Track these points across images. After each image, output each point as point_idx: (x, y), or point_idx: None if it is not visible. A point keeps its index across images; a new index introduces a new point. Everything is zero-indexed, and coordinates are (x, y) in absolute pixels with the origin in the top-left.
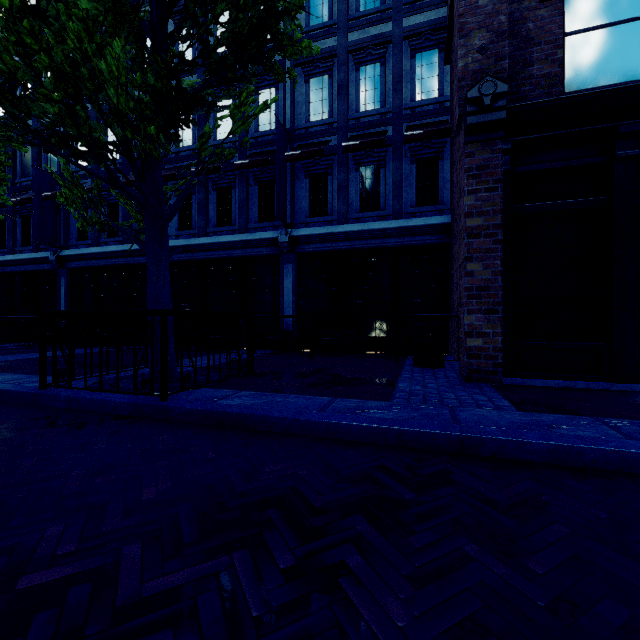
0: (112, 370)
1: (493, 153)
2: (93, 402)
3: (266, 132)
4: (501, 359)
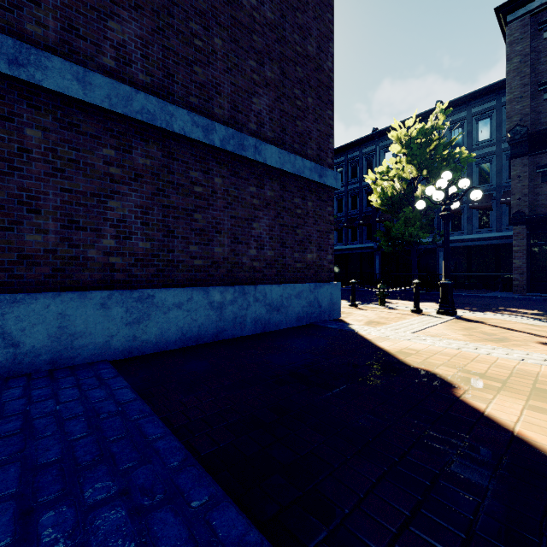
0: None
1: (522, 229)
2: (408, 292)
3: None
4: (525, 287)
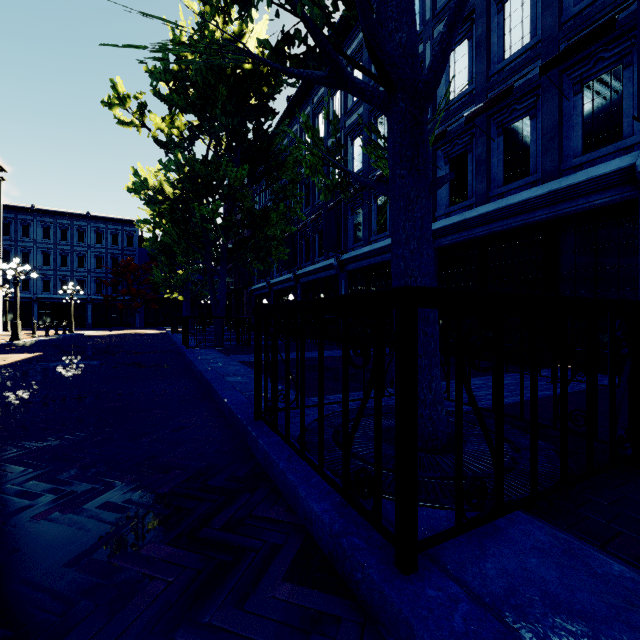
0: (359, 388)
1: None
2: (284, 480)
3: None
4: None
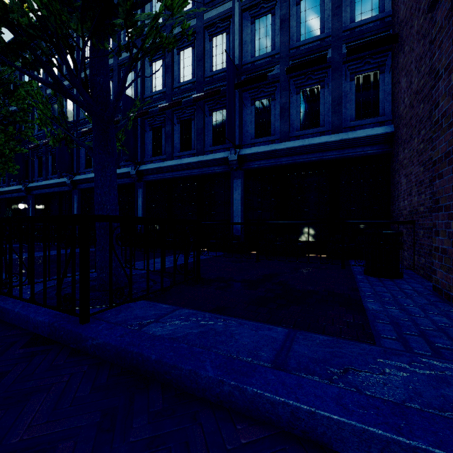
0: None
1: None
2: (19, 316)
3: (219, 70)
4: None
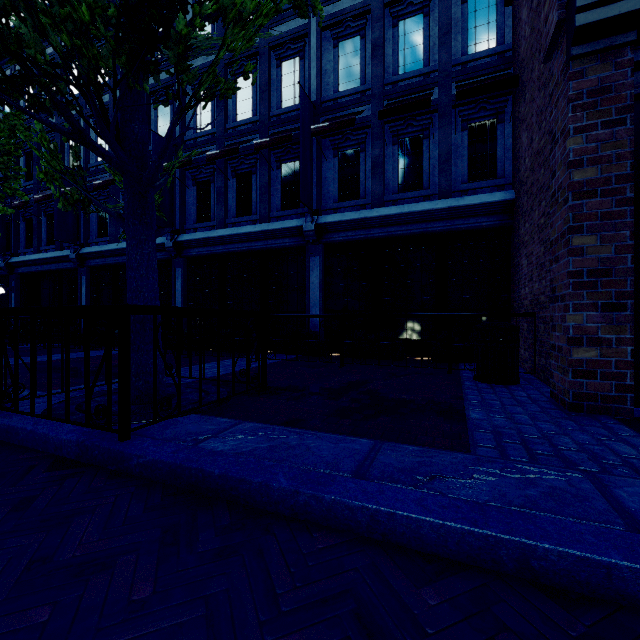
0: (103, 380)
1: (617, 68)
2: (34, 436)
3: (290, 108)
4: (631, 379)
